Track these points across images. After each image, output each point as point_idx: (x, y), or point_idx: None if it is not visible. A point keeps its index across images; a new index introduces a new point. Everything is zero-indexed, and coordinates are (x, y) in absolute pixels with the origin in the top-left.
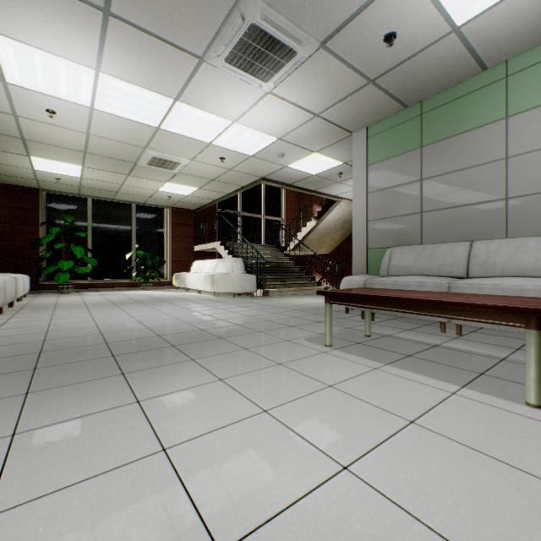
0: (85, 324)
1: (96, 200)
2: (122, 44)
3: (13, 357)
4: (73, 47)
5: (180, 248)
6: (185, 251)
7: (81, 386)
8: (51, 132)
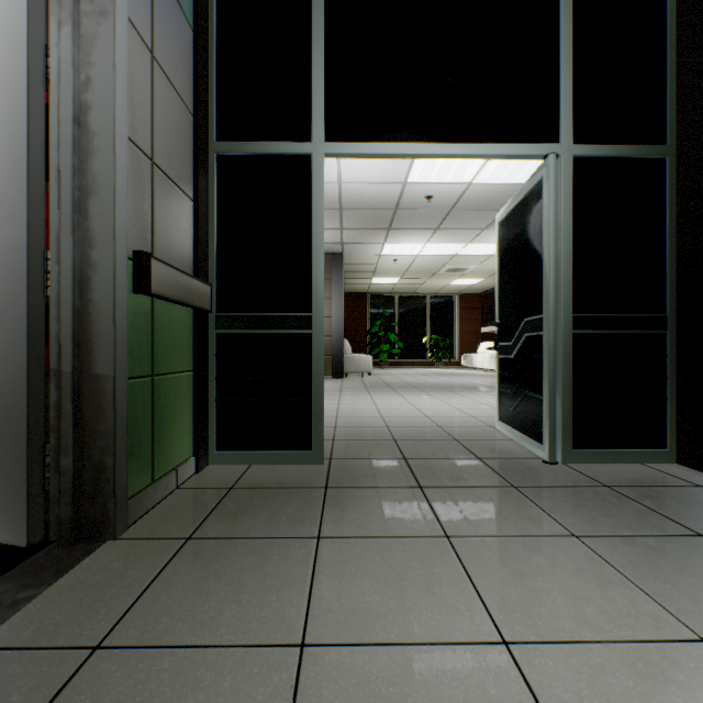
0: (418, 381)
1: (400, 296)
2: (441, 234)
3: (405, 386)
4: (417, 240)
5: (467, 331)
6: (471, 333)
7: (438, 392)
8: (390, 267)
